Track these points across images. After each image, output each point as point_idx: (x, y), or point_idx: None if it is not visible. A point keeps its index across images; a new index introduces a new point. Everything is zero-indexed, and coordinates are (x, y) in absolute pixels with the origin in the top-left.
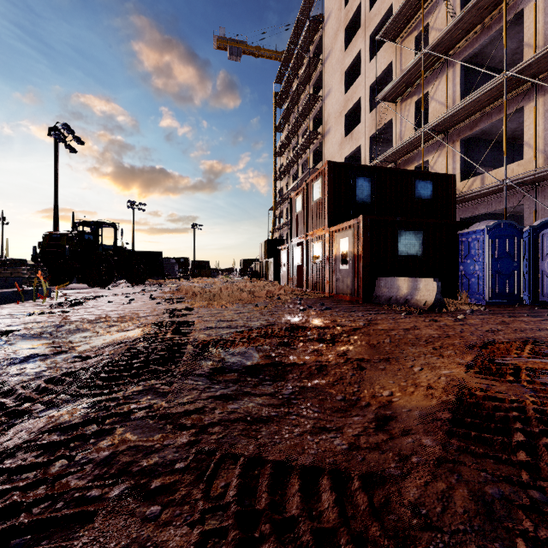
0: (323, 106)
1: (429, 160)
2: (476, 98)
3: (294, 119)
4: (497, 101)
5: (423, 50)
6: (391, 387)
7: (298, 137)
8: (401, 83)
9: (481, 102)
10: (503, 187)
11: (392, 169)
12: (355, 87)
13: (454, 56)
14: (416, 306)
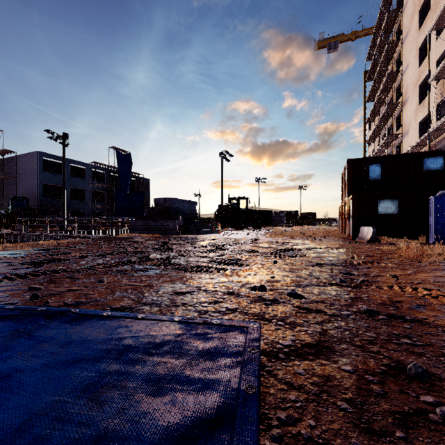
0: (403, 78)
1: None
2: None
3: (378, 94)
4: None
5: None
6: None
7: (384, 105)
8: None
9: None
10: None
11: (400, 154)
12: (426, 62)
13: None
14: (364, 241)
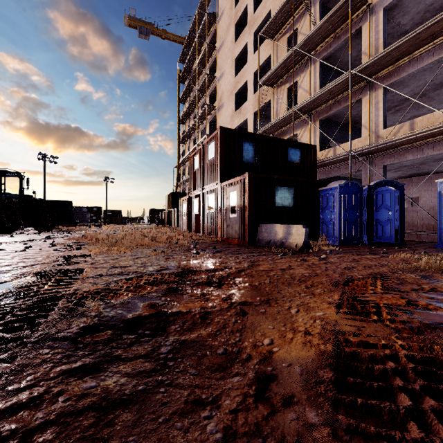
0: (218, 85)
1: (297, 134)
2: (330, 88)
3: (195, 93)
4: (345, 92)
5: (293, 48)
6: (272, 334)
7: (198, 109)
8: (277, 72)
9: (334, 92)
10: (348, 157)
11: (271, 137)
12: (243, 72)
13: (315, 56)
14: (289, 248)
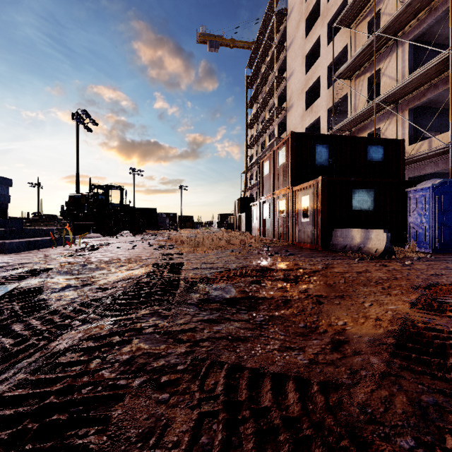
0: (287, 85)
1: (380, 127)
2: (424, 72)
3: (263, 97)
4: (444, 73)
5: (375, 33)
6: (345, 318)
7: (266, 112)
8: (355, 62)
9: (428, 75)
10: (449, 150)
11: (347, 136)
12: (315, 68)
13: (403, 37)
14: (368, 253)
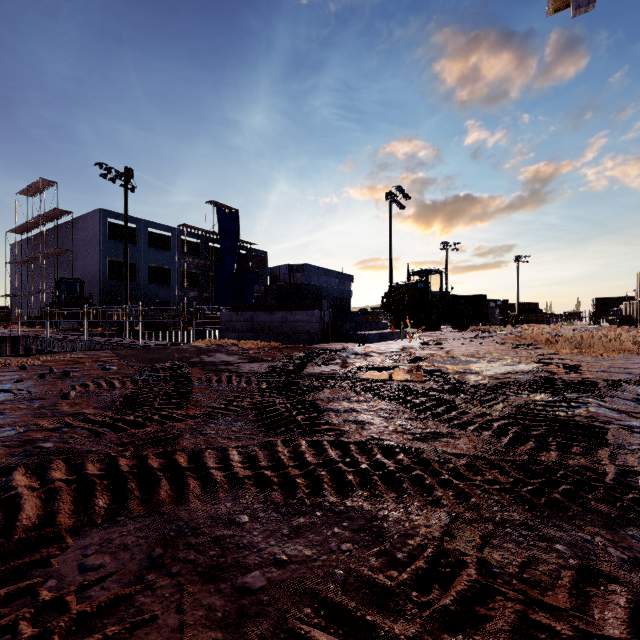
0: None
1: None
2: None
3: None
4: None
5: None
6: None
7: None
8: None
9: None
10: None
11: None
12: None
13: None
14: None
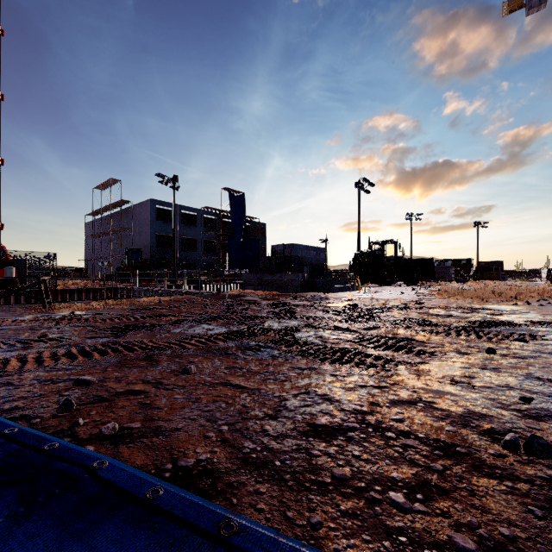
0: None
1: None
2: None
3: None
4: None
5: None
6: None
7: None
8: None
9: None
10: None
11: None
12: None
13: None
14: None
